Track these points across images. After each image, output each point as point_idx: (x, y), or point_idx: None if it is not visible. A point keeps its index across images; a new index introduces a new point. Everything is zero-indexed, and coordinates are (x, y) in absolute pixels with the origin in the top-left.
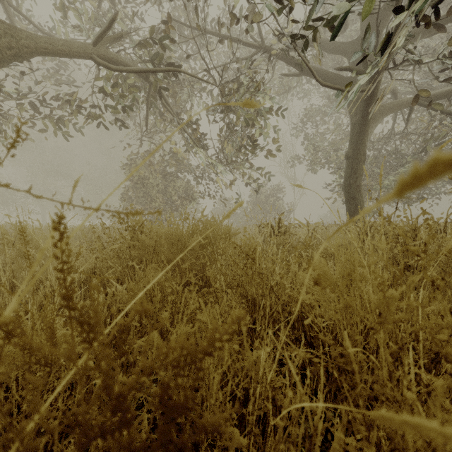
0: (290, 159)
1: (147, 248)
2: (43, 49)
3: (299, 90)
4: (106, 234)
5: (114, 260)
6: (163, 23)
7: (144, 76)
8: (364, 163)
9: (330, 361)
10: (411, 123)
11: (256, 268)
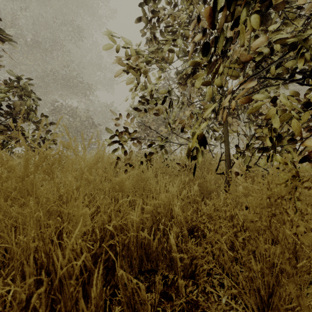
0: None
1: None
2: None
3: None
4: None
5: None
6: None
7: None
8: None
9: None
10: None
11: None
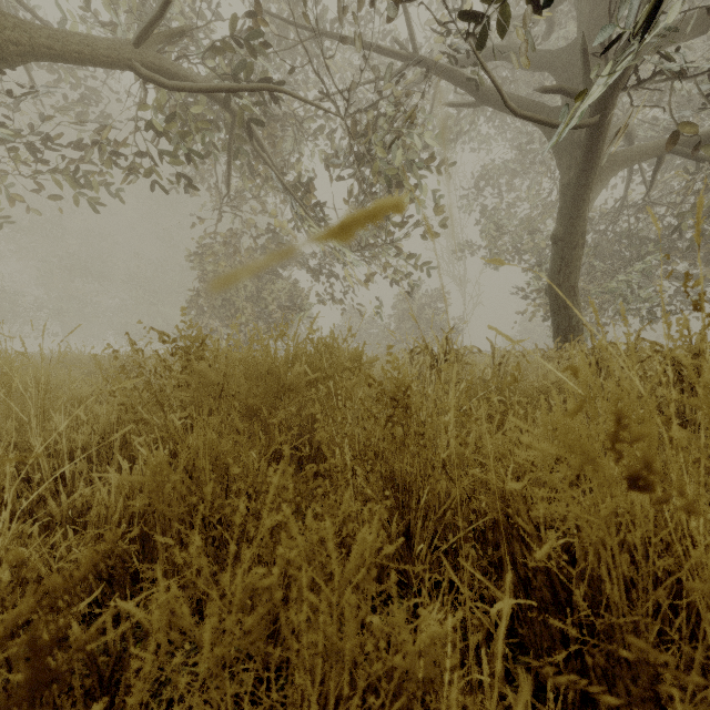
0: (459, 246)
1: (211, 388)
2: (43, 50)
3: (472, 136)
4: (133, 361)
5: (155, 409)
6: (250, 13)
7: (219, 104)
8: (582, 249)
9: (571, 624)
10: (654, 187)
11: (410, 424)
